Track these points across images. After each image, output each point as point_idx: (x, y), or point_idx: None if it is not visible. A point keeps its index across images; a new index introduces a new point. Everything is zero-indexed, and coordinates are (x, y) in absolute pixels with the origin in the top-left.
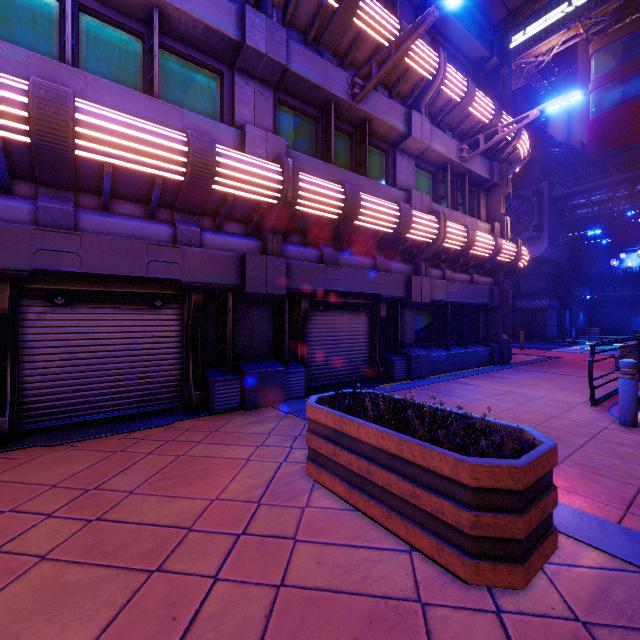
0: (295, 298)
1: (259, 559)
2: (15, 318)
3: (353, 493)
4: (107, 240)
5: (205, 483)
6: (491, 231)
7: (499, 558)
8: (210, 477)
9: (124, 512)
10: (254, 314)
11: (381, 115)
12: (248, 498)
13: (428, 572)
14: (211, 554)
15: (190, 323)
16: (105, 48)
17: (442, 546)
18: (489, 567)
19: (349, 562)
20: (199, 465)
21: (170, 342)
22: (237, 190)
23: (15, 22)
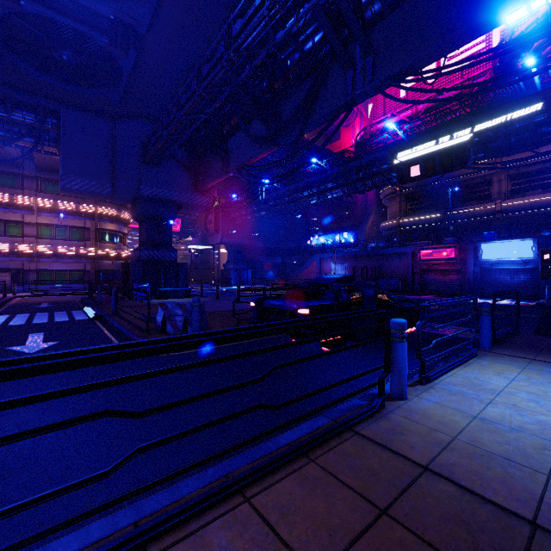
0: None
1: None
2: None
3: None
4: None
5: None
6: (86, 244)
7: None
8: None
9: None
10: None
11: (9, 218)
12: None
13: None
14: None
15: None
16: None
17: None
18: None
19: None
20: None
21: None
22: None
23: None
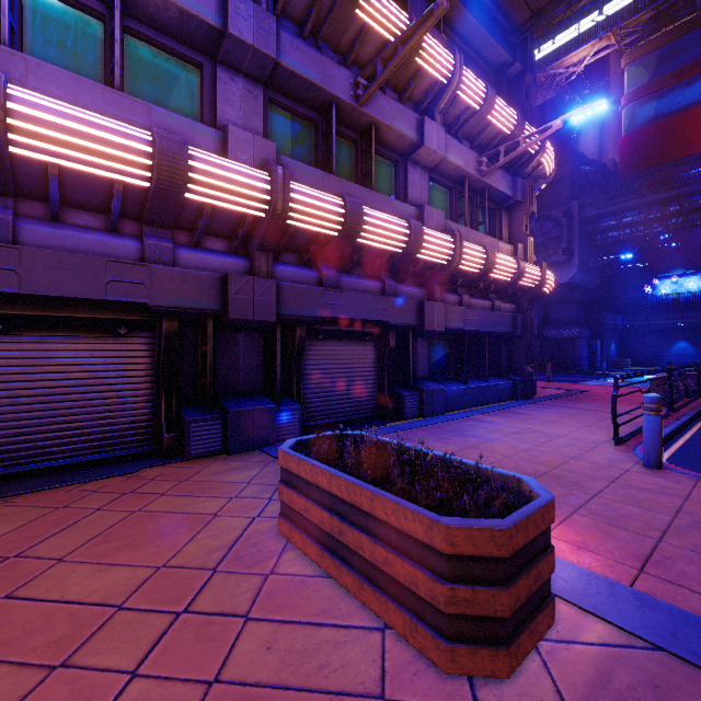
0: (290, 325)
1: (196, 646)
2: None
3: (325, 557)
4: (54, 255)
5: (155, 546)
6: (514, 253)
7: (480, 640)
8: (164, 538)
9: (43, 586)
10: (240, 344)
11: (389, 121)
12: (203, 564)
13: (400, 657)
14: (137, 640)
15: (162, 354)
16: (57, 30)
17: (416, 625)
18: (468, 652)
19: (306, 646)
20: (154, 523)
21: (138, 376)
22: (216, 200)
23: None
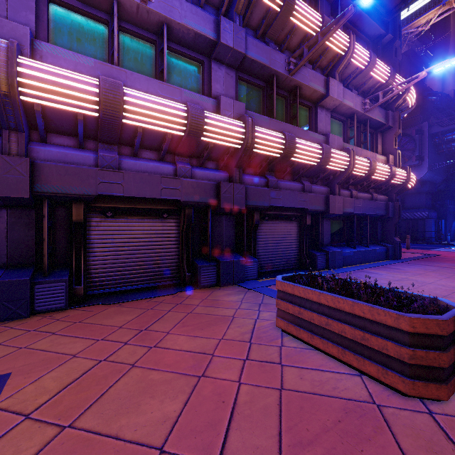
0: (249, 211)
1: (262, 374)
2: (86, 225)
3: (314, 338)
4: (138, 175)
5: (211, 329)
6: (386, 161)
7: (429, 379)
8: (213, 326)
9: (169, 343)
10: (223, 222)
11: (308, 82)
12: (242, 339)
13: (376, 388)
14: (231, 369)
15: (184, 228)
16: (133, 52)
17: (386, 371)
18: (422, 385)
19: (321, 379)
20: (203, 319)
21: (172, 241)
22: (216, 140)
23: (84, 41)
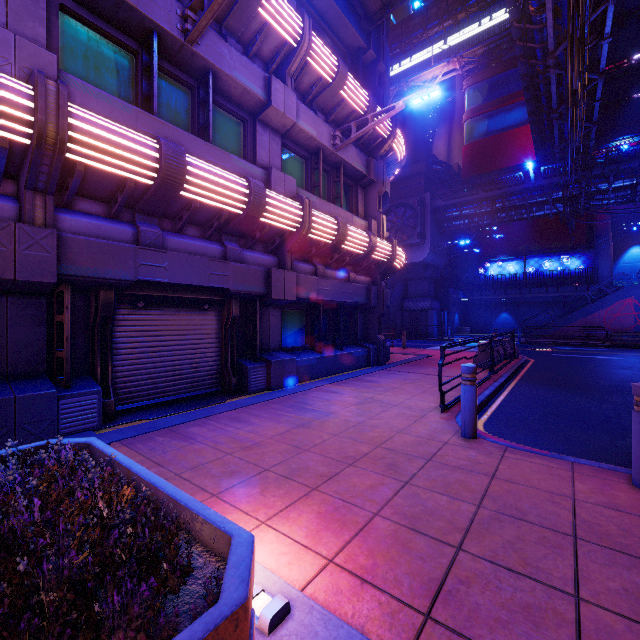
0: (92, 290)
1: None
2: None
3: None
4: None
5: None
6: (368, 228)
7: None
8: None
9: None
10: (6, 311)
11: (230, 70)
12: None
13: None
14: None
15: None
16: None
17: None
18: None
19: None
20: None
21: None
22: None
23: None
